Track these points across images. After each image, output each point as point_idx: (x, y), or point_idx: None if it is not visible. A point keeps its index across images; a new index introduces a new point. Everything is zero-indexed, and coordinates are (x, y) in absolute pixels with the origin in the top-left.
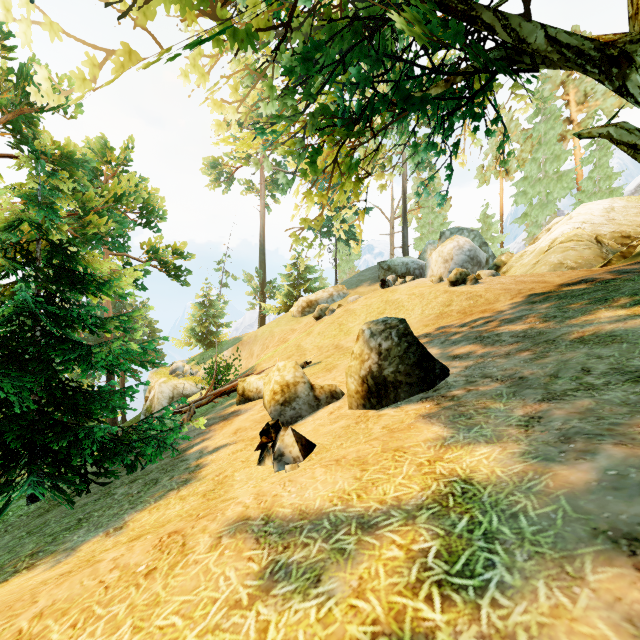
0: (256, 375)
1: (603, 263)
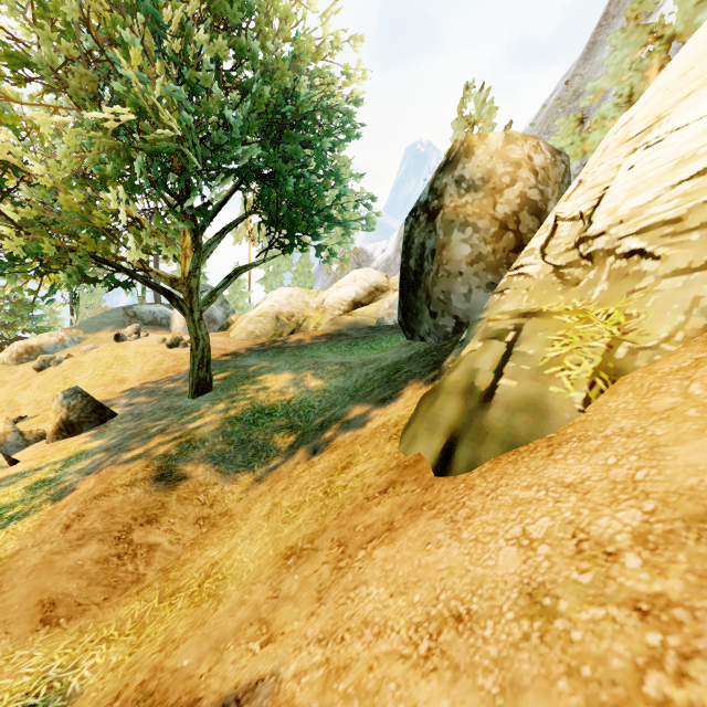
0: None
1: (270, 335)
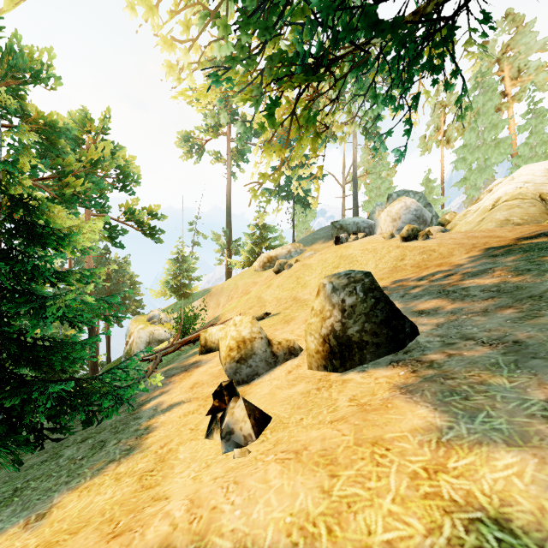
0: (218, 326)
1: None
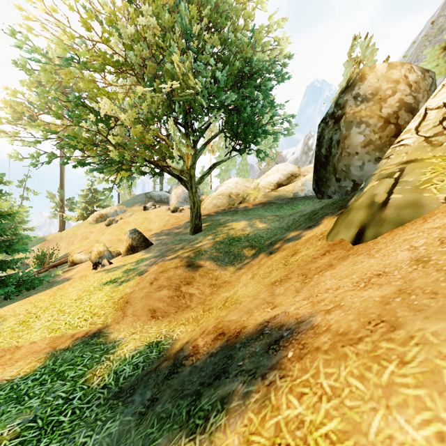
0: (78, 253)
1: (226, 206)
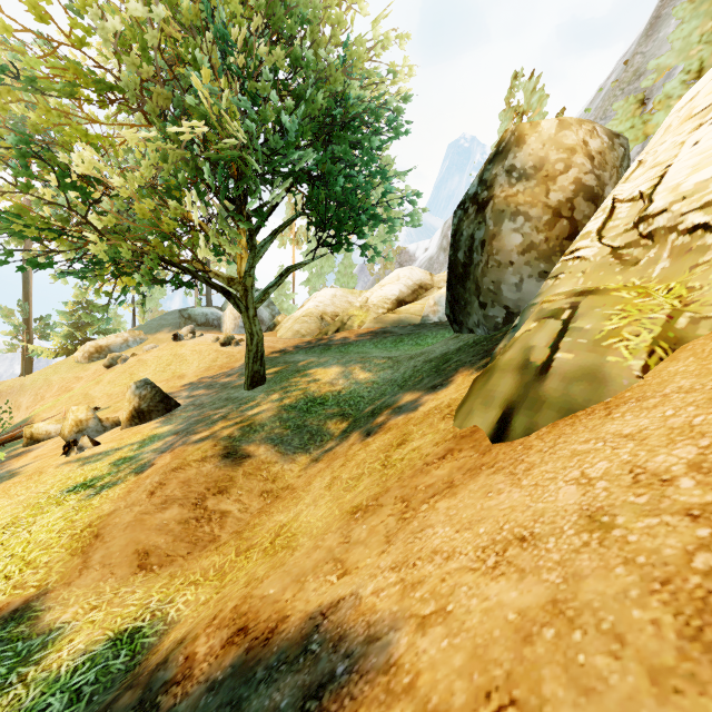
0: (44, 421)
1: (315, 334)
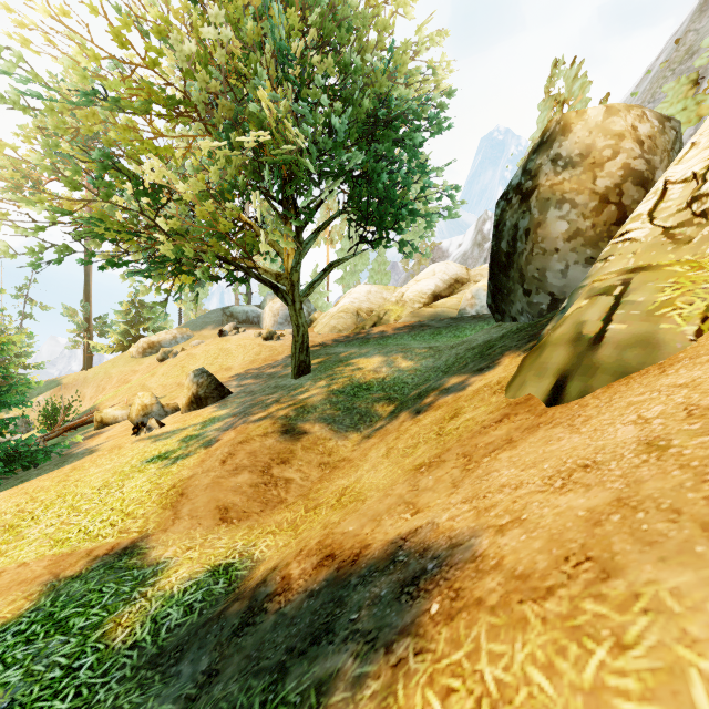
0: (111, 408)
1: (352, 329)
